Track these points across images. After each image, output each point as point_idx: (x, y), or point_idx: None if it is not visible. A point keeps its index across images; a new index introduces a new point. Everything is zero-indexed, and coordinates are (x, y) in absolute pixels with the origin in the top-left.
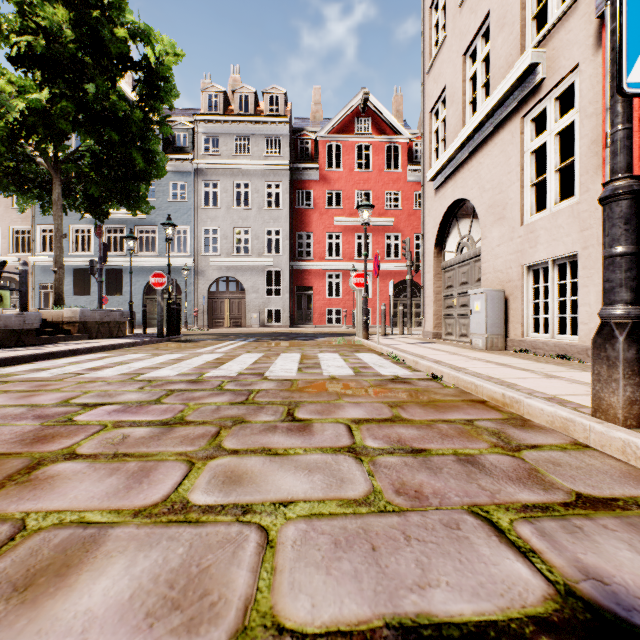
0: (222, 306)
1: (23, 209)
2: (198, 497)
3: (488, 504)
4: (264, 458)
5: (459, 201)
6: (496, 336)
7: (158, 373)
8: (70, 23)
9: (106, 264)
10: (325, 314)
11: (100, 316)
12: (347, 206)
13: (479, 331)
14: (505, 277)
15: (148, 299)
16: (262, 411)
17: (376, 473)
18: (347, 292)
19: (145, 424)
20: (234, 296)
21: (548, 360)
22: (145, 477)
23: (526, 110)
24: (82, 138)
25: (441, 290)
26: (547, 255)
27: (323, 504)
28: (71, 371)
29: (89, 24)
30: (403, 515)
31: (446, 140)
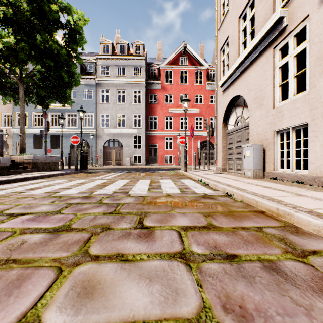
0: (111, 154)
1: (5, 103)
2: (51, 316)
3: None
4: (117, 265)
5: (236, 97)
6: (258, 170)
7: (67, 192)
8: (27, 1)
9: (51, 132)
10: (164, 158)
11: (44, 159)
12: (175, 102)
13: (249, 167)
14: (263, 137)
15: (72, 150)
16: (122, 220)
17: (203, 283)
18: (175, 147)
19: (42, 231)
20: (117, 149)
21: (291, 184)
22: (16, 288)
23: (276, 44)
24: (33, 64)
25: (226, 145)
26: (289, 124)
27: None
28: (17, 190)
29: (37, 2)
30: None
31: (229, 64)
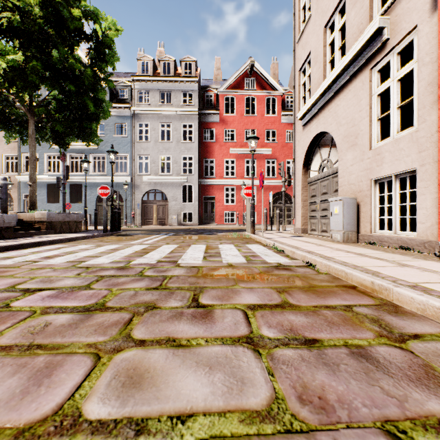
0: (151, 210)
1: (9, 141)
2: (92, 407)
3: (401, 419)
4: (168, 351)
5: (321, 134)
6: (351, 232)
7: (96, 261)
8: (39, 5)
9: (70, 181)
10: (223, 216)
11: (62, 217)
12: (239, 140)
13: (338, 228)
14: (357, 188)
15: (99, 205)
16: (172, 296)
17: (275, 371)
18: (239, 200)
19: (69, 310)
20: (160, 203)
21: (393, 250)
22: (47, 377)
23: (374, 63)
24: (48, 89)
25: (307, 198)
26: (391, 171)
27: (224, 419)
28: (30, 259)
29: (53, 6)
30: (313, 438)
31: (311, 90)
